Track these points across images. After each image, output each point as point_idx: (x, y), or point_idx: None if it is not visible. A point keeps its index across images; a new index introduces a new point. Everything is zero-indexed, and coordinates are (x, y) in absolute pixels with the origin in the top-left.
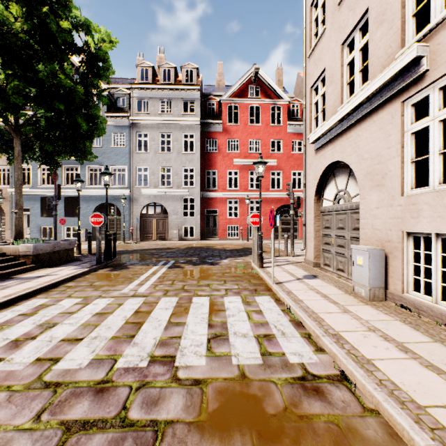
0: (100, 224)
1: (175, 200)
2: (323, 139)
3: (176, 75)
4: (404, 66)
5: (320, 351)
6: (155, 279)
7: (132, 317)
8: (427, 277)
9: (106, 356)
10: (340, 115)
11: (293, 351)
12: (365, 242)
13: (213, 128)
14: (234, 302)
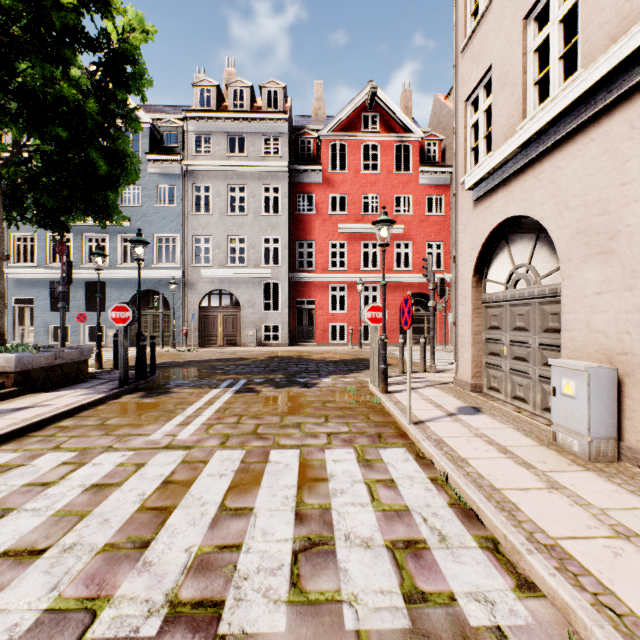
0: (126, 321)
1: (251, 285)
2: (489, 181)
3: (253, 99)
4: None
5: (528, 590)
6: (211, 414)
7: (155, 495)
8: None
9: (78, 602)
10: (524, 135)
11: (470, 589)
12: (573, 354)
13: (308, 178)
14: (343, 462)
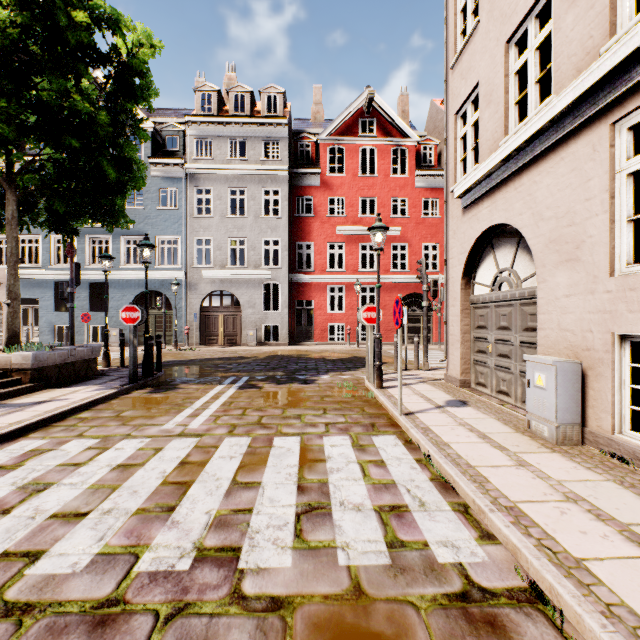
0: (136, 321)
1: (251, 286)
2: (476, 191)
3: (253, 103)
4: (618, 63)
5: (487, 539)
6: (217, 407)
7: (175, 472)
8: (638, 403)
9: (123, 548)
10: (505, 151)
11: (441, 539)
12: (546, 351)
13: (307, 181)
14: (339, 446)
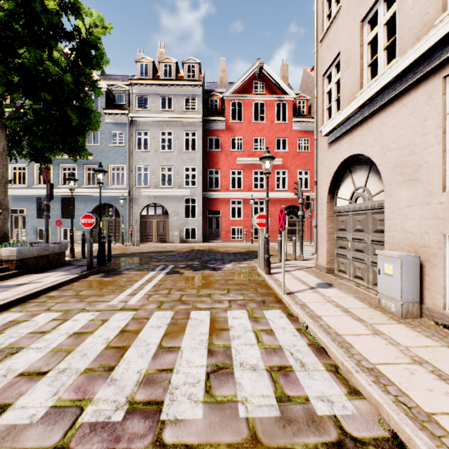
0: (92, 225)
1: (176, 200)
2: (338, 131)
3: (177, 71)
4: None
5: (355, 395)
6: (150, 288)
7: (116, 339)
8: None
9: (71, 402)
10: (360, 100)
11: (318, 394)
12: (392, 247)
13: (216, 126)
14: (239, 318)
